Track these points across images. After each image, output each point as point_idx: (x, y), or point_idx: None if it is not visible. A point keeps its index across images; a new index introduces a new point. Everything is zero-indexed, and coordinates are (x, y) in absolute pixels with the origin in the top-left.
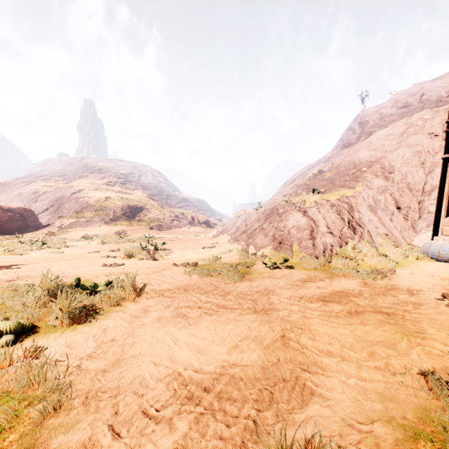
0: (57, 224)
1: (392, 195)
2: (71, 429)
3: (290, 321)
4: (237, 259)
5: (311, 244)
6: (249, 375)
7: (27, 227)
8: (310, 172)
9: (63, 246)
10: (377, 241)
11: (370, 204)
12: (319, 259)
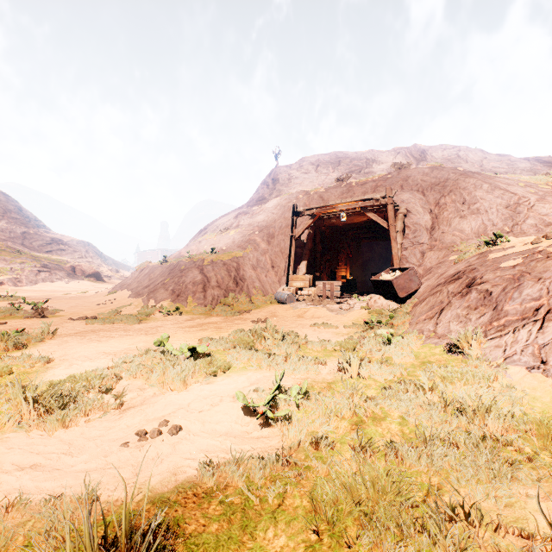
0: None
1: (270, 257)
2: (61, 364)
3: None
4: (137, 311)
5: (202, 296)
6: (138, 348)
7: None
8: (221, 226)
9: None
10: (252, 292)
11: (254, 264)
12: (207, 306)
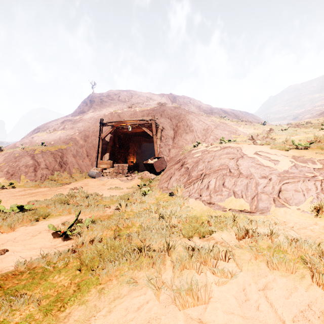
0: None
1: (86, 149)
2: None
3: None
4: None
5: (33, 175)
6: None
7: None
8: (51, 128)
9: None
10: (73, 171)
11: (74, 153)
12: (37, 182)
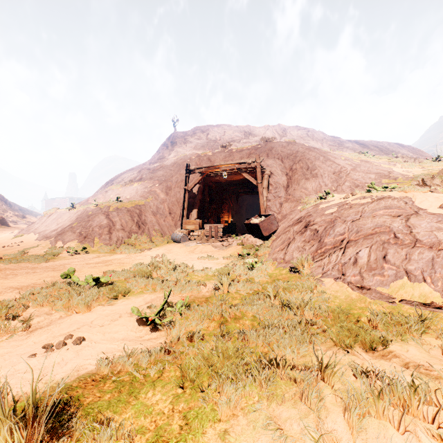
0: None
1: (168, 205)
2: None
3: None
4: (45, 252)
5: (108, 237)
6: (45, 282)
7: None
8: (126, 179)
9: None
10: (152, 234)
11: (154, 210)
12: (112, 246)
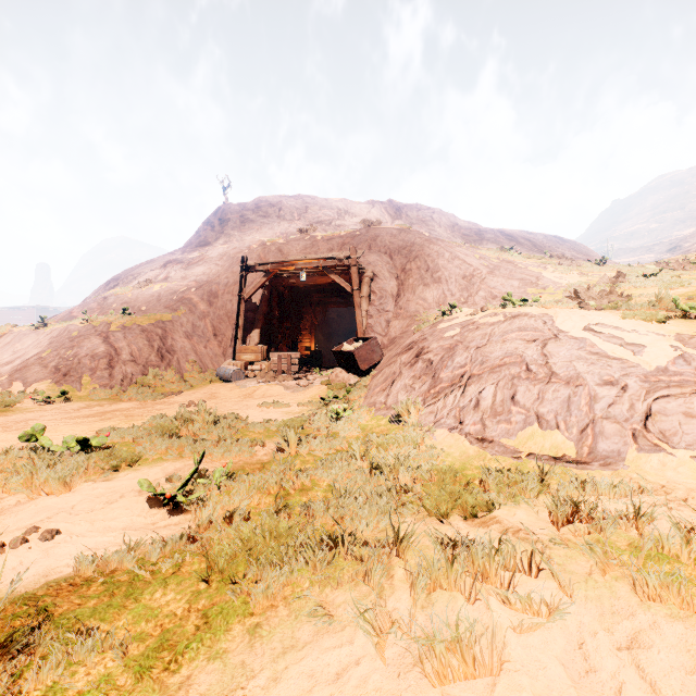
0: None
1: (212, 322)
2: None
3: None
4: None
5: (107, 374)
6: None
7: None
8: (141, 277)
9: None
10: (185, 368)
11: (188, 330)
12: (114, 389)
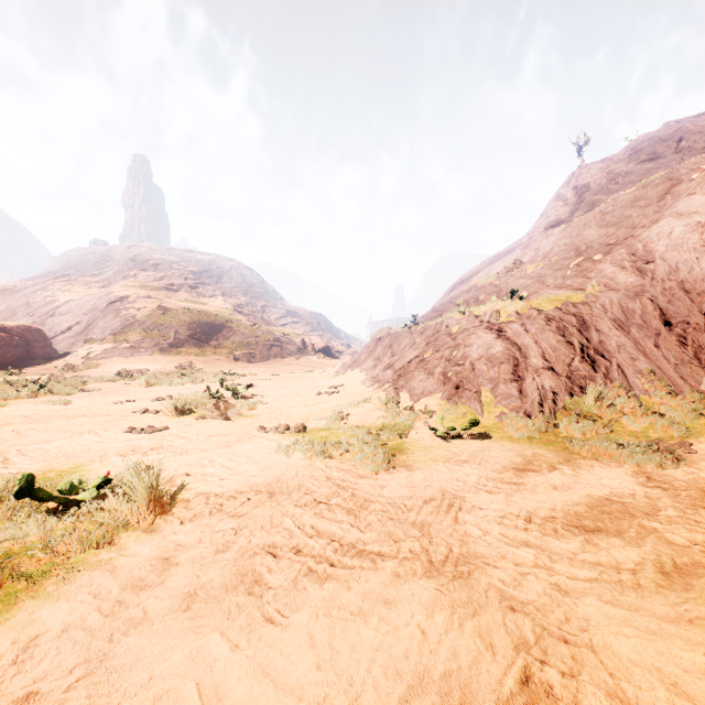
0: (81, 352)
1: (654, 301)
2: None
3: (526, 605)
4: (379, 417)
5: (515, 390)
6: None
7: (31, 357)
8: (497, 267)
9: (76, 391)
10: (637, 385)
11: (617, 317)
12: (534, 418)
